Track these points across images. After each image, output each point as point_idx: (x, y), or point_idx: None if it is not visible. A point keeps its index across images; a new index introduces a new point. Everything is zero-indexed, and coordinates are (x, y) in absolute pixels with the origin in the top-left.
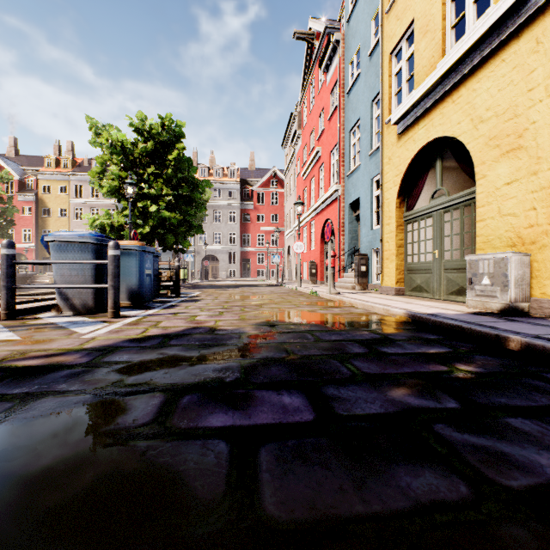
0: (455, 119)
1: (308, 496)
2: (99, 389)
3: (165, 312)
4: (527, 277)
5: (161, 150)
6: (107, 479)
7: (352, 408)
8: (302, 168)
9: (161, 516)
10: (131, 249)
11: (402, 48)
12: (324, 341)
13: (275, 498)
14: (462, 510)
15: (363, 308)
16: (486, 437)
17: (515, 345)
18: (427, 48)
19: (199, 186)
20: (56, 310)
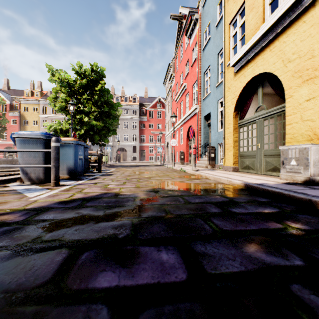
0: (272, 61)
1: None
2: (20, 245)
3: (89, 182)
4: None
5: (91, 85)
6: None
7: (218, 266)
8: (175, 96)
9: None
10: (69, 143)
11: (237, 20)
12: (191, 203)
13: None
14: None
15: (214, 179)
16: None
17: None
18: (253, 18)
19: (114, 106)
20: (20, 181)
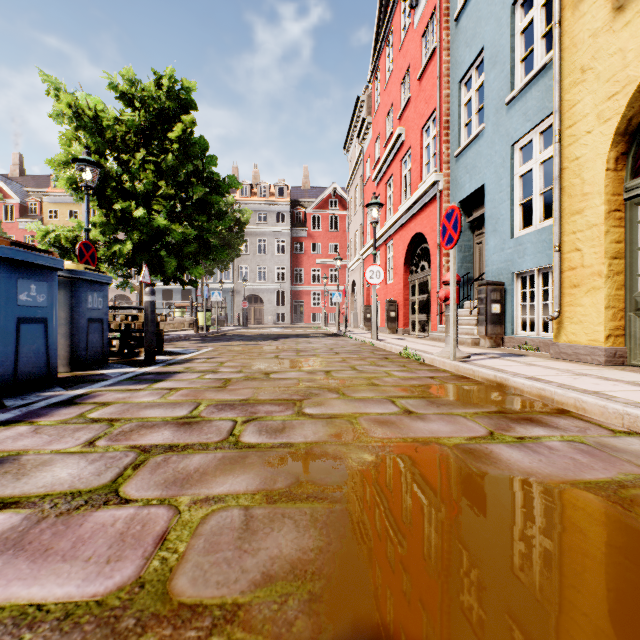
0: None
1: None
2: None
3: None
4: None
5: (158, 127)
6: None
7: None
8: (372, 170)
9: None
10: None
11: None
12: None
13: None
14: None
15: (633, 428)
16: None
17: None
18: None
19: (221, 186)
20: None
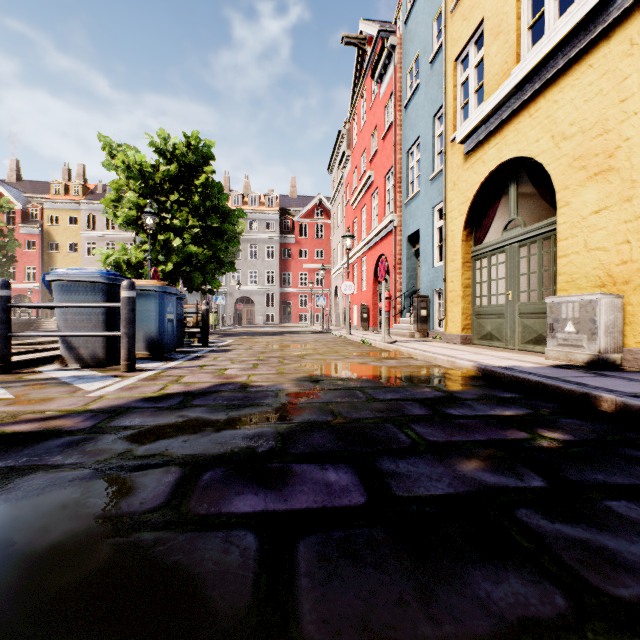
0: (533, 136)
1: (359, 611)
2: (101, 462)
3: (189, 364)
4: (619, 323)
5: (186, 174)
6: (100, 586)
7: (414, 488)
8: (351, 196)
9: (166, 639)
10: (149, 290)
11: (469, 53)
12: (378, 400)
13: (316, 613)
14: (561, 632)
15: (424, 359)
16: (584, 527)
17: (608, 406)
18: (499, 53)
19: (231, 217)
20: (60, 362)
